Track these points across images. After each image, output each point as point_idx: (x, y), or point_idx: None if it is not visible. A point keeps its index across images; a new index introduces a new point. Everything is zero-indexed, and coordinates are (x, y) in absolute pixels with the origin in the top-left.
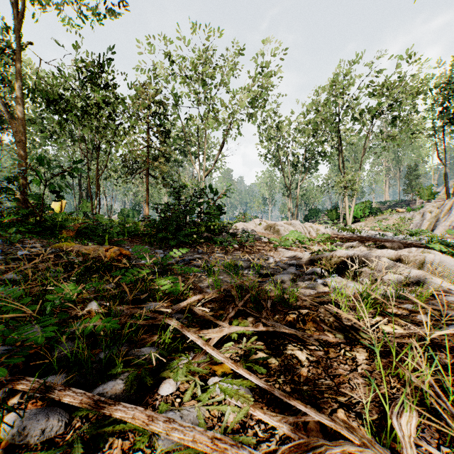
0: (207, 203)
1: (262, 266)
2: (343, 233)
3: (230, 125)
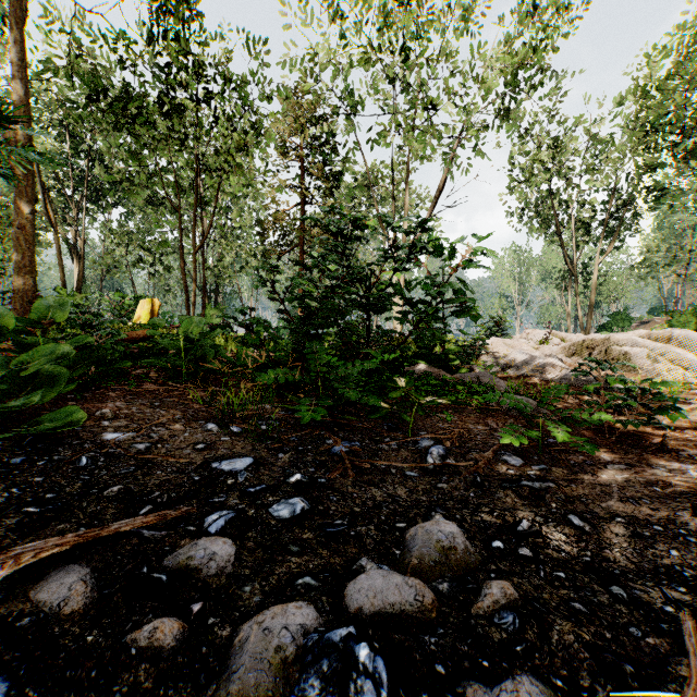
0: (424, 286)
1: None
2: None
3: (457, 143)
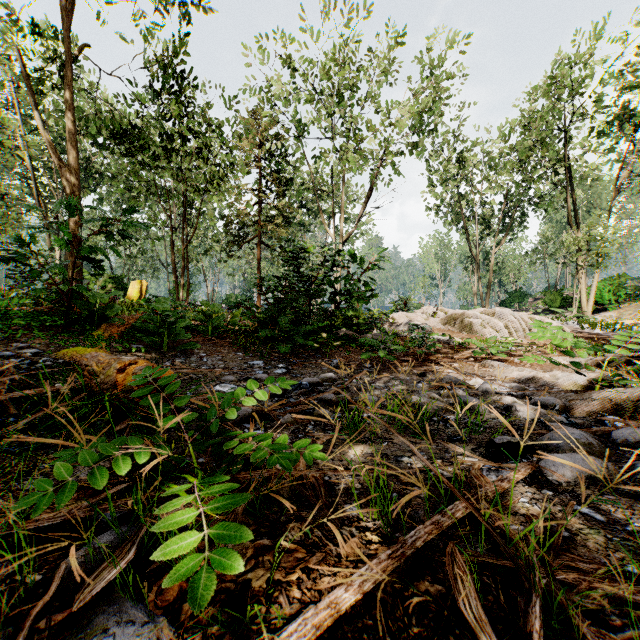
0: (346, 280)
1: (473, 407)
2: (595, 331)
3: (381, 161)
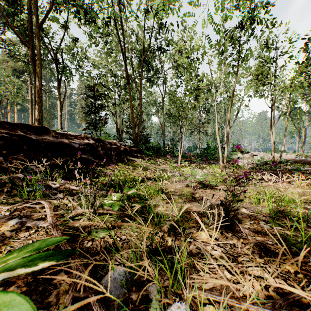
0: None
1: None
2: (295, 158)
3: (242, 101)
